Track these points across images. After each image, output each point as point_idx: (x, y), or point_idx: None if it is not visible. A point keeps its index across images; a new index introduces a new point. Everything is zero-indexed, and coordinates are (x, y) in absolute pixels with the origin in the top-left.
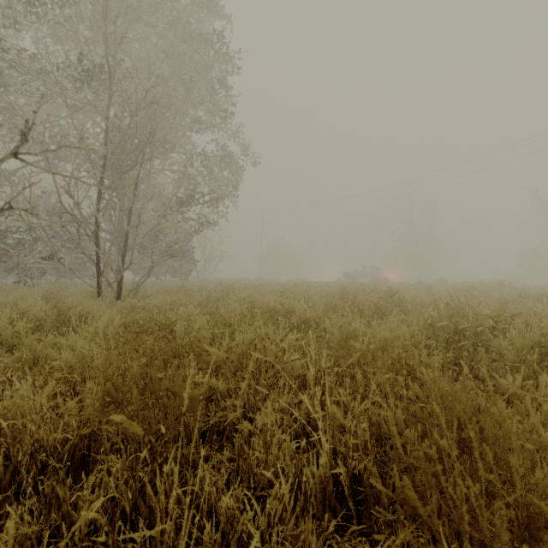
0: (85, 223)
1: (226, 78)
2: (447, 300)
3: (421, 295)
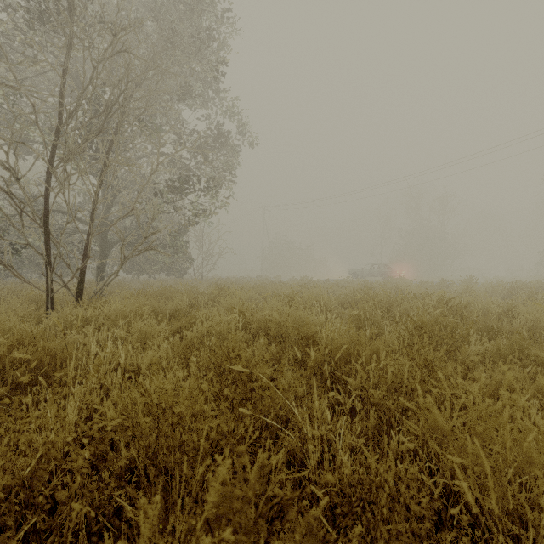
0: (28, 205)
1: (222, 47)
2: (530, 309)
3: (479, 301)
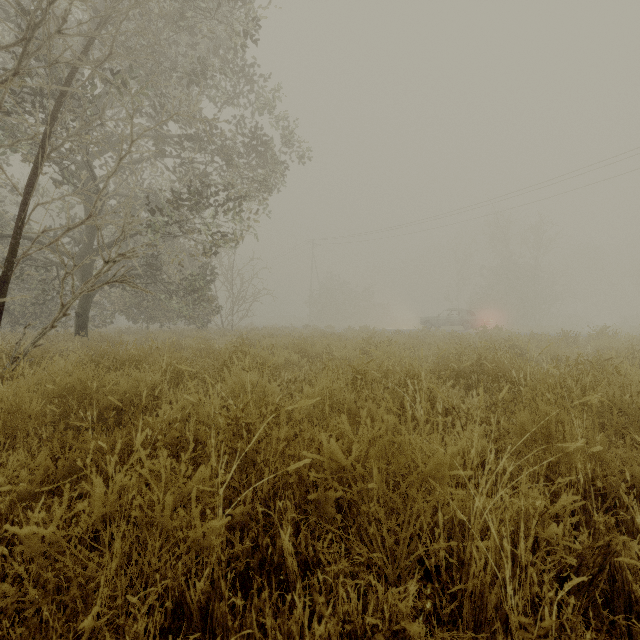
0: None
1: None
2: None
3: None
